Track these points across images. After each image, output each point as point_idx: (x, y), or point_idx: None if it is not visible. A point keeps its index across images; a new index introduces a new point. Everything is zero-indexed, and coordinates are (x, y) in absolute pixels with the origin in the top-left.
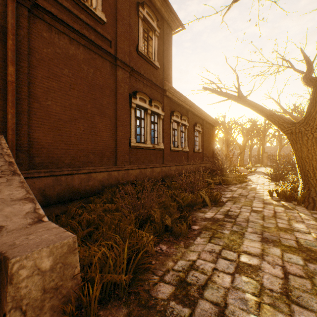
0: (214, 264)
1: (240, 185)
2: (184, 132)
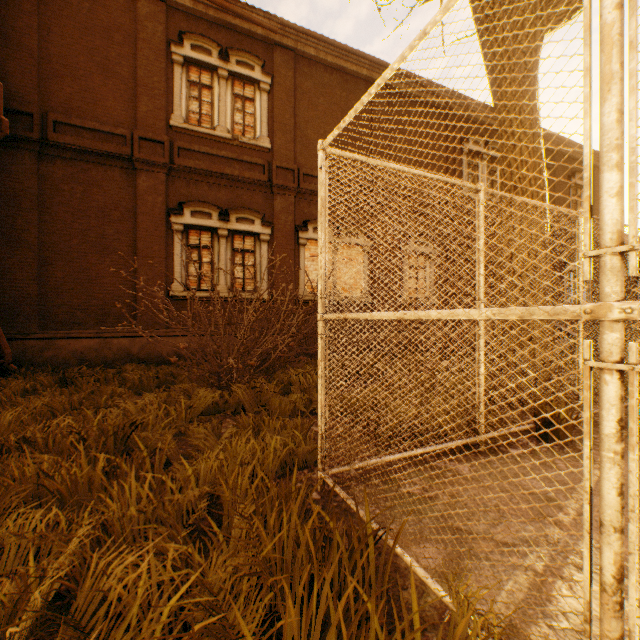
0: None
1: None
2: None
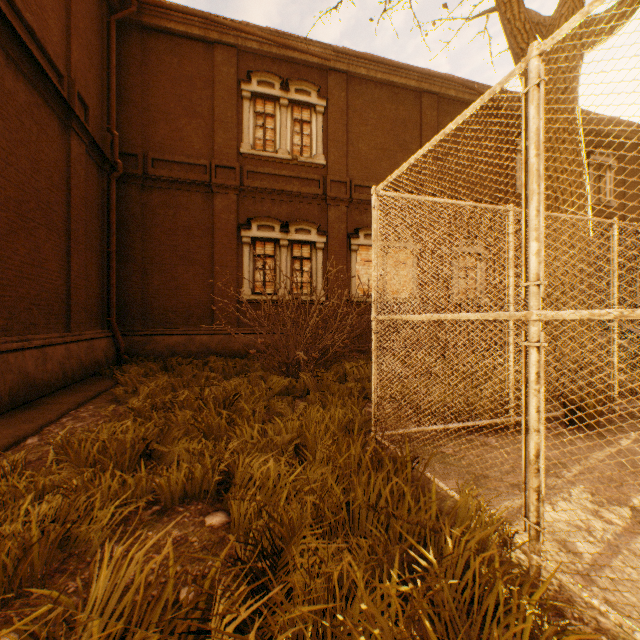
0: None
1: None
2: None
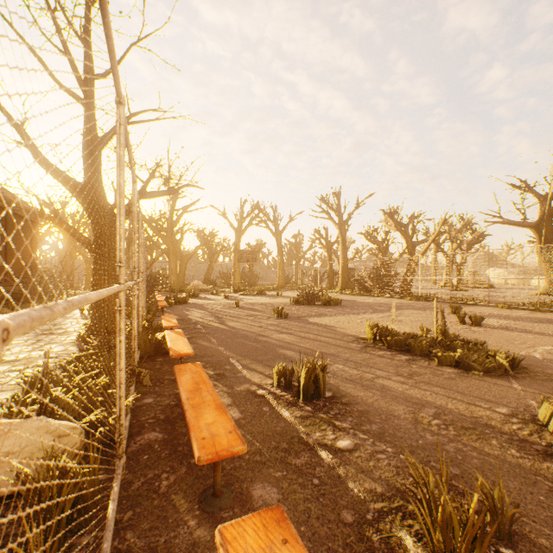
0: None
1: None
2: None
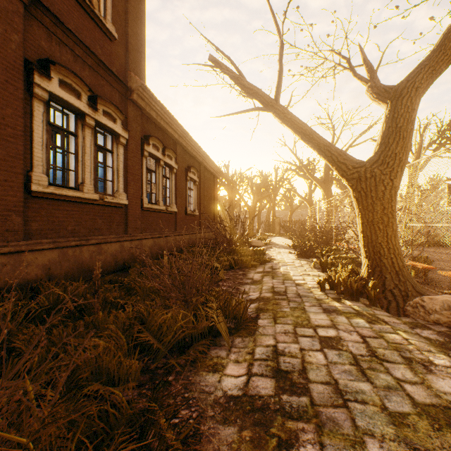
0: None
1: (264, 268)
2: (170, 179)
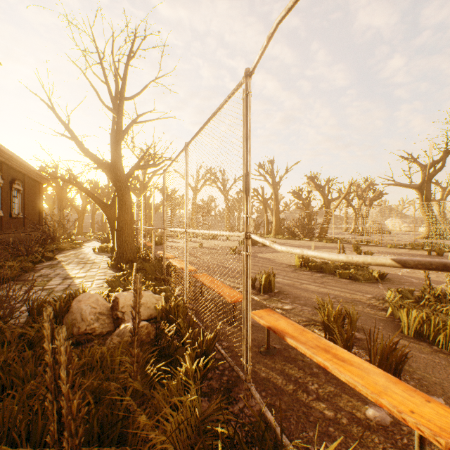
0: (54, 271)
1: (75, 249)
2: None
